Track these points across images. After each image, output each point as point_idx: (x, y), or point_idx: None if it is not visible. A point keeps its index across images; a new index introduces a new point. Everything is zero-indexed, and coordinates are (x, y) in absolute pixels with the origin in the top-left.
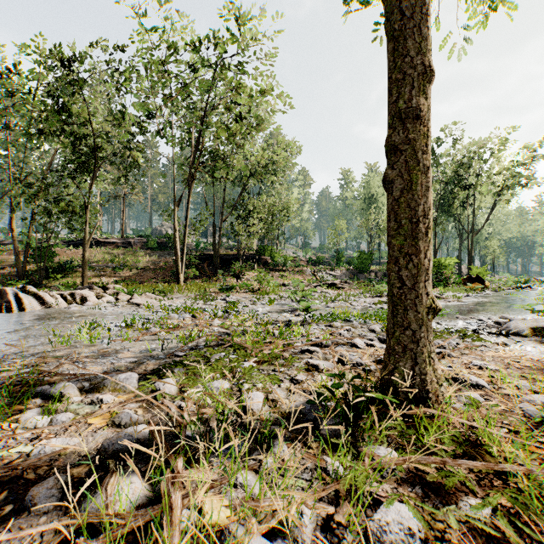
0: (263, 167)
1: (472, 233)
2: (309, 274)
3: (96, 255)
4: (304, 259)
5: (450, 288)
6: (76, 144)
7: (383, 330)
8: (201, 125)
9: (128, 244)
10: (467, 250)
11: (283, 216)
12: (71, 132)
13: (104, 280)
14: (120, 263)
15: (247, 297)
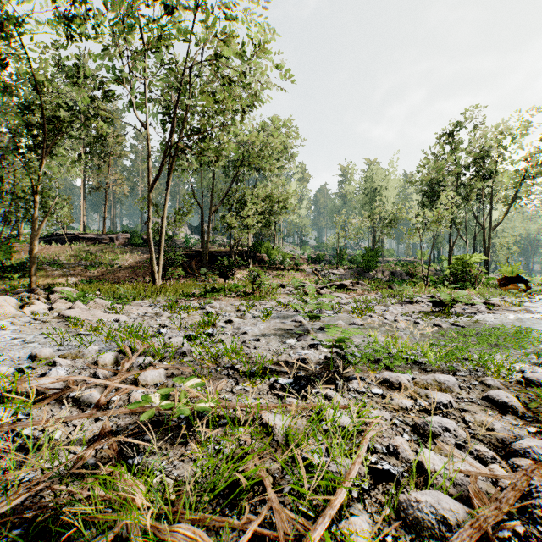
0: (258, 153)
1: (489, 228)
2: (310, 274)
3: (69, 252)
4: (304, 257)
5: (485, 290)
6: (25, 113)
7: (521, 401)
8: (180, 87)
9: (110, 240)
10: (484, 246)
11: (281, 208)
12: (8, 88)
13: (72, 281)
14: (95, 261)
15: (235, 303)
